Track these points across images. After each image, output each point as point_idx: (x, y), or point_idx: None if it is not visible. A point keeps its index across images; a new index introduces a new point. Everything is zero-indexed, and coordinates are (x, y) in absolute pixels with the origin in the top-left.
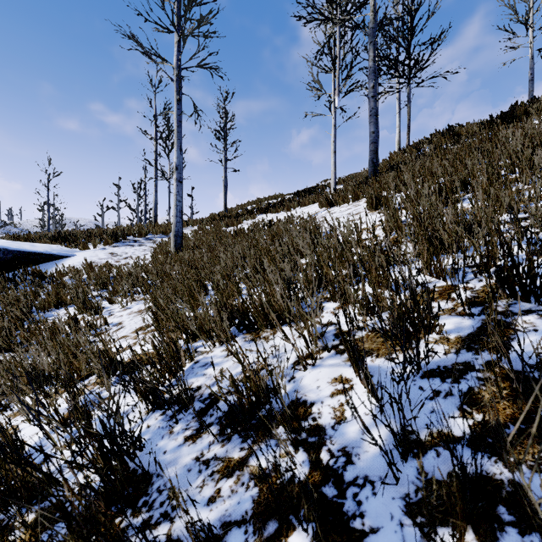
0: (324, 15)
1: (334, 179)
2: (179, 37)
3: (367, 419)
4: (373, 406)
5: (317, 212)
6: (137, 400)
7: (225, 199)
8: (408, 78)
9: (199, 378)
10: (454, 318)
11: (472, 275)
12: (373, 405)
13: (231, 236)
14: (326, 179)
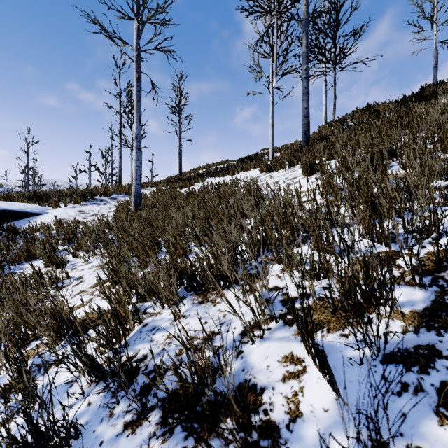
0: (264, 8)
1: (272, 148)
2: (139, 23)
3: (326, 418)
4: (332, 400)
5: (258, 176)
6: (83, 368)
7: (180, 164)
8: (334, 63)
9: (146, 344)
10: (404, 289)
11: (413, 241)
12: (332, 397)
13: (184, 197)
14: (264, 149)
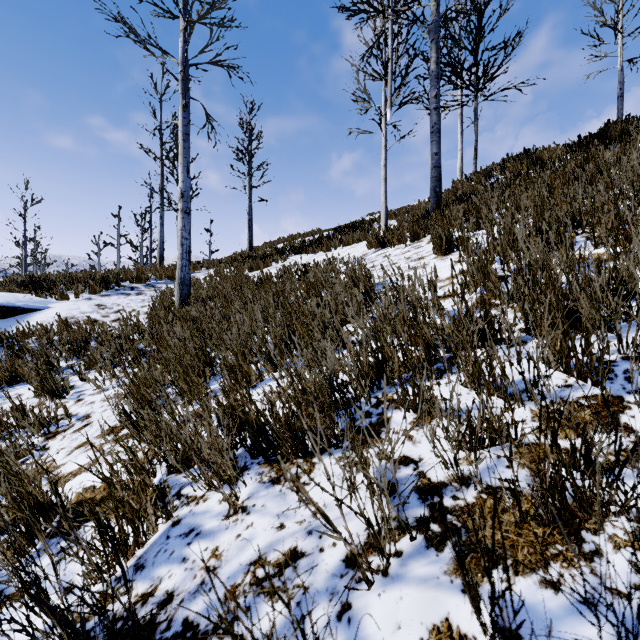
0: (373, 6)
1: (384, 213)
2: (186, 23)
3: None
4: None
5: (364, 254)
6: None
7: (250, 235)
8: (476, 89)
9: (173, 567)
10: None
11: None
12: None
13: (254, 285)
14: (372, 213)
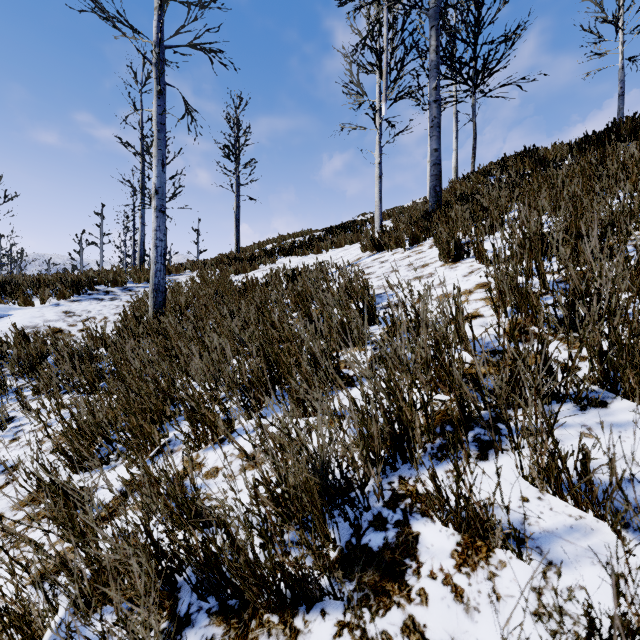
0: None
1: (379, 214)
2: (161, 0)
3: None
4: None
5: (359, 257)
6: None
7: (237, 235)
8: (474, 84)
9: None
10: None
11: None
12: None
13: (237, 293)
14: (364, 213)
